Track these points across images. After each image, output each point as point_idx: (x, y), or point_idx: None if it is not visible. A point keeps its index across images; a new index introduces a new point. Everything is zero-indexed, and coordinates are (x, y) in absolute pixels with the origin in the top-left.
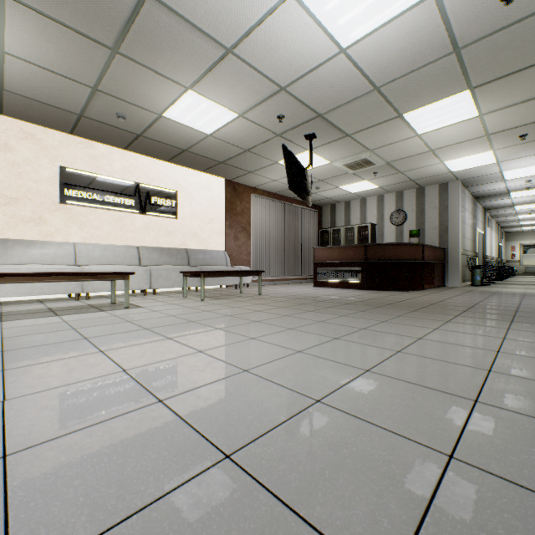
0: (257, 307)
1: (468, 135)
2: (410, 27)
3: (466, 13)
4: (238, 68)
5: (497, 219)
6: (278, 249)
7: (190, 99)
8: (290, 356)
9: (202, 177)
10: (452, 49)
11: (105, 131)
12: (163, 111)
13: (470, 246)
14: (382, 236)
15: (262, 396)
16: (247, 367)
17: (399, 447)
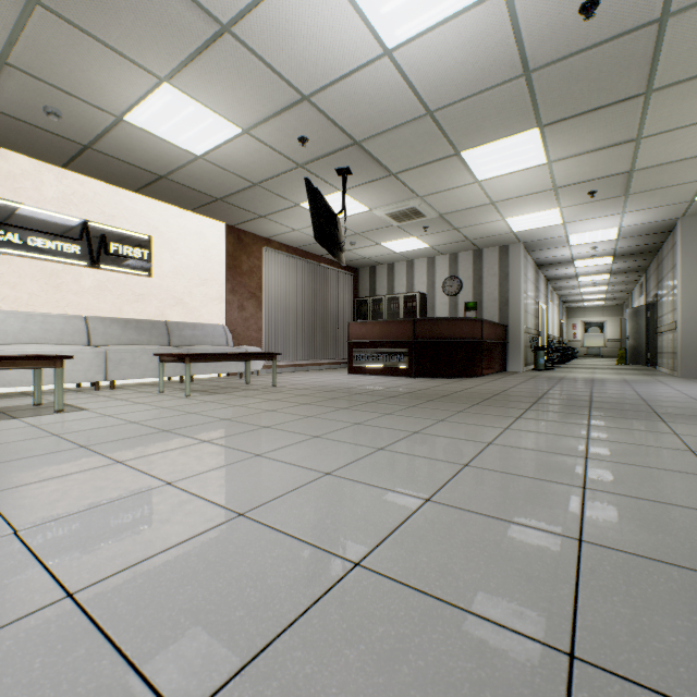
0: (268, 404)
1: (534, 186)
2: (474, 32)
3: (541, 24)
4: (240, 57)
5: (559, 292)
6: (301, 324)
7: (167, 98)
8: (314, 483)
9: (191, 219)
10: (522, 71)
11: (27, 135)
12: (124, 112)
13: (532, 322)
14: (433, 308)
15: (264, 564)
16: (245, 508)
17: (491, 648)
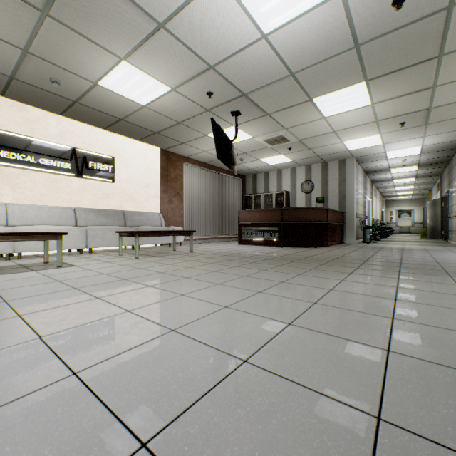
0: (188, 263)
1: (362, 120)
2: (321, 21)
3: (366, 14)
4: (170, 43)
5: (381, 190)
6: (208, 212)
7: (124, 70)
8: (217, 312)
9: (138, 145)
10: (353, 45)
11: (39, 95)
12: (98, 80)
13: (362, 210)
14: (294, 201)
15: (188, 360)
16: (175, 326)
17: (328, 412)
